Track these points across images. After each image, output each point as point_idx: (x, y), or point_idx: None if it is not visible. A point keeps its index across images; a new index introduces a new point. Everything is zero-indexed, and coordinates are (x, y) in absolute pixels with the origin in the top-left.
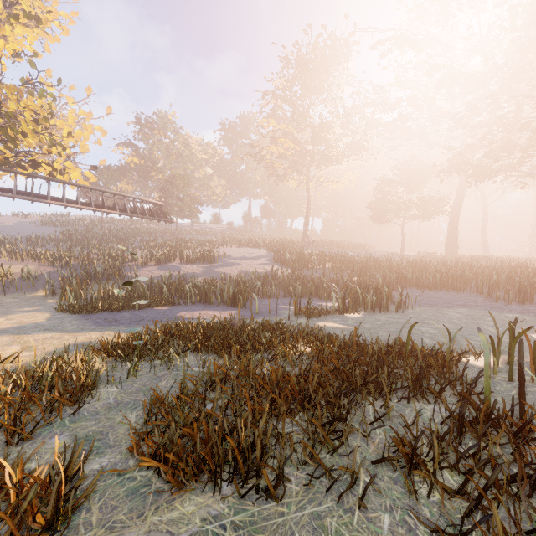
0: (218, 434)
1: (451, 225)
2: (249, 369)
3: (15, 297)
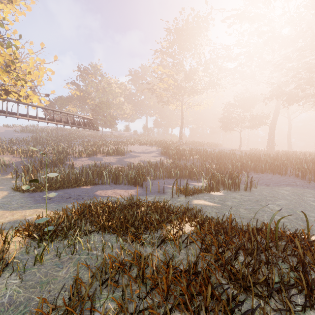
0: None
1: (270, 132)
2: (141, 262)
3: None
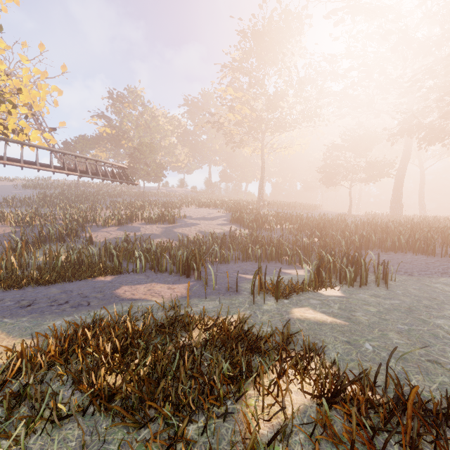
0: None
1: (396, 187)
2: None
3: None
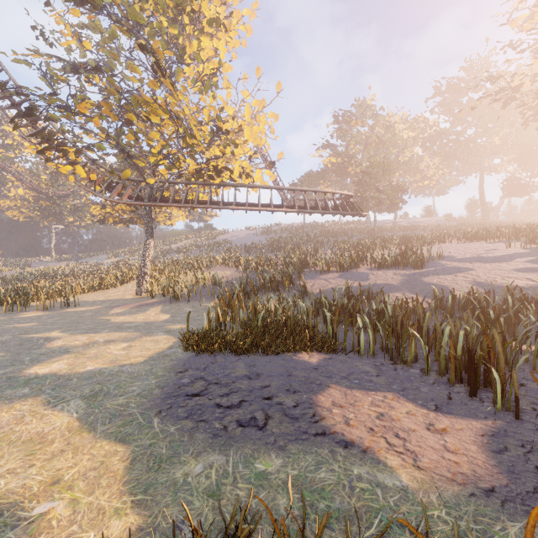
0: None
1: None
2: None
3: (193, 306)
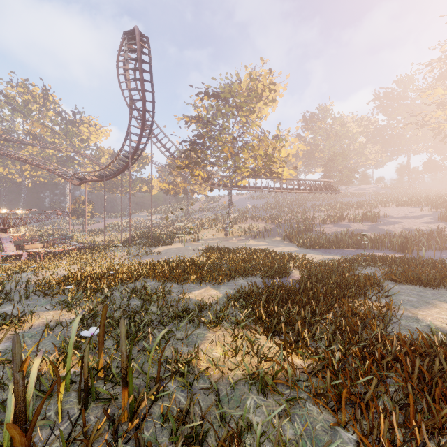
0: (413, 278)
1: None
2: (423, 271)
3: (268, 240)
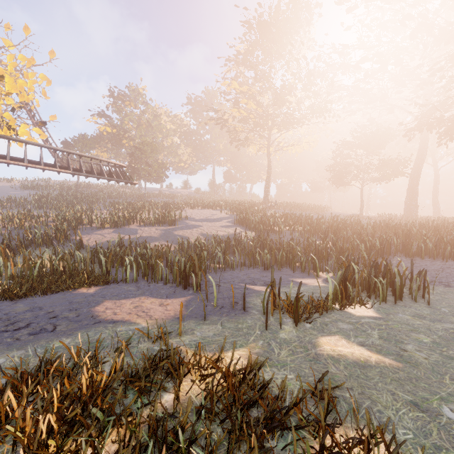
0: None
1: (411, 187)
2: None
3: None
